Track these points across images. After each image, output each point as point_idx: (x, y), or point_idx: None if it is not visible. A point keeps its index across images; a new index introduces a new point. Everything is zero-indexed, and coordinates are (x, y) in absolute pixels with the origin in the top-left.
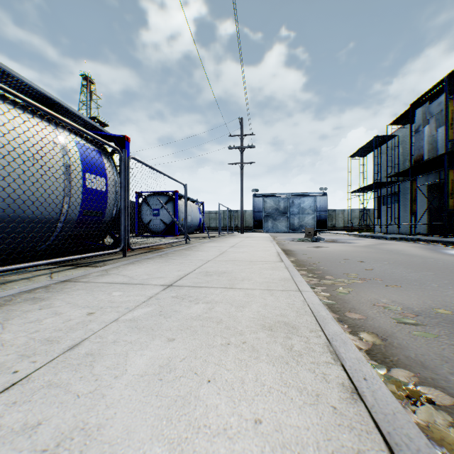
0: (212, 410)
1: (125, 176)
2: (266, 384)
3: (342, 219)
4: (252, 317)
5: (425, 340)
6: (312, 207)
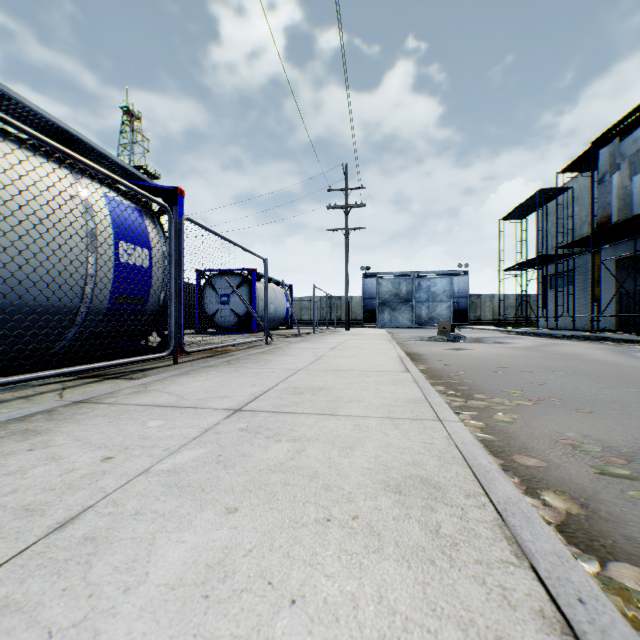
0: None
1: (176, 245)
2: (398, 611)
3: (491, 309)
4: (366, 467)
5: None
6: (447, 292)
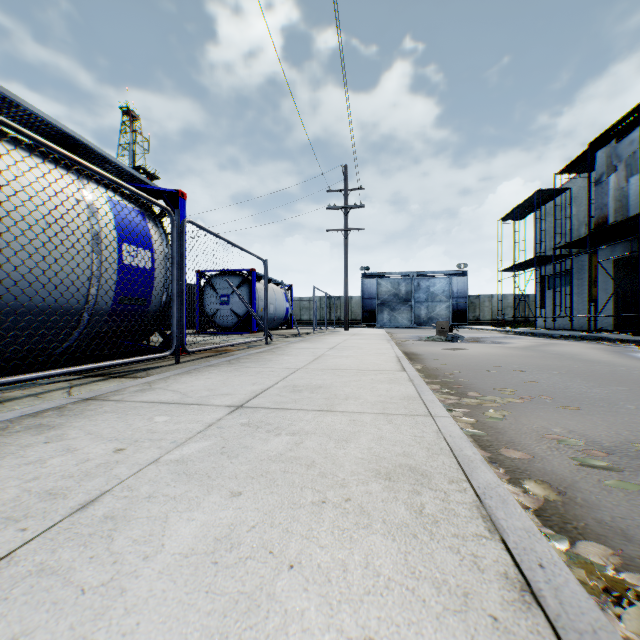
0: (294, 620)
1: (178, 247)
2: (382, 574)
3: (490, 309)
4: (360, 457)
5: (624, 494)
6: (446, 292)
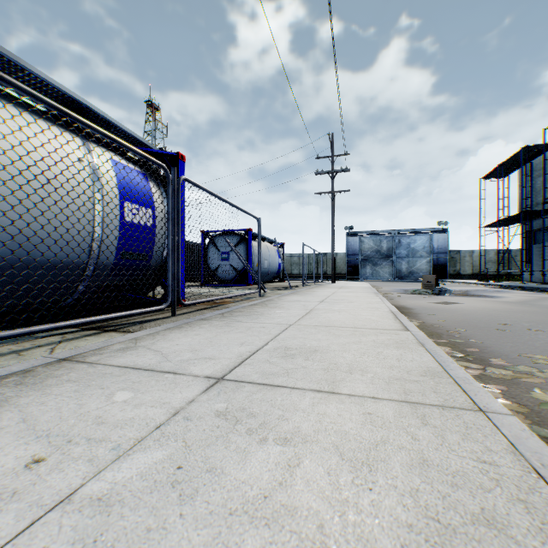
0: None
1: (174, 204)
2: None
3: (470, 263)
4: (404, 521)
5: None
6: (426, 248)
